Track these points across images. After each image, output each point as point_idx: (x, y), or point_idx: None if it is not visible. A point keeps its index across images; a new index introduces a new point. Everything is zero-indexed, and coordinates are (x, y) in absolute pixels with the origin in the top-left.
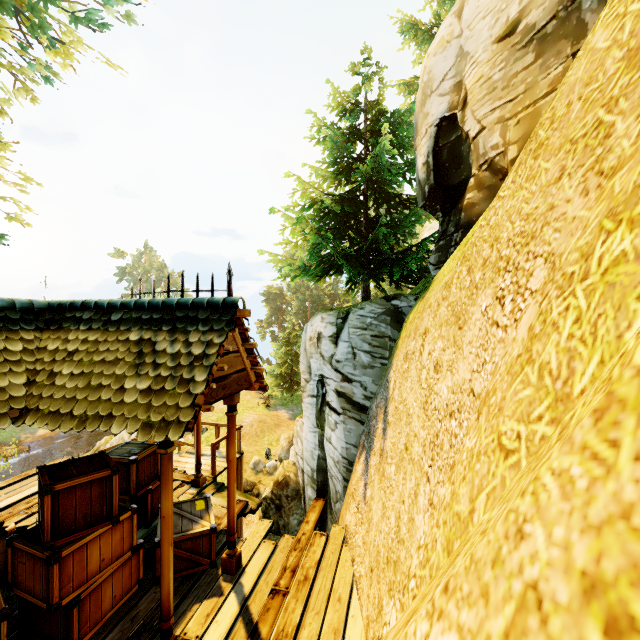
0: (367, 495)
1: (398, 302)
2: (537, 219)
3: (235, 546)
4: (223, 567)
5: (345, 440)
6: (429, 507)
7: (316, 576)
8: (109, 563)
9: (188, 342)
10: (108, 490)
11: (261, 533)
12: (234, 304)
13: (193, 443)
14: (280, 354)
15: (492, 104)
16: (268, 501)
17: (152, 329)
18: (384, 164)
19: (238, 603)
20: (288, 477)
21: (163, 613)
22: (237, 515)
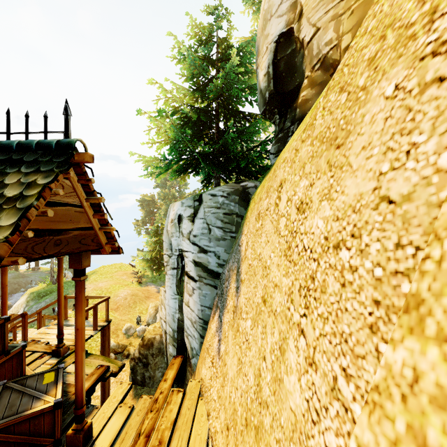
0: (221, 350)
1: (245, 184)
2: None
3: (84, 419)
4: (68, 444)
5: (201, 303)
6: (308, 368)
7: (171, 438)
8: None
9: (2, 184)
10: None
11: (118, 397)
12: (70, 145)
13: (72, 316)
14: (150, 242)
15: (326, 7)
16: (135, 360)
17: None
18: (232, 80)
19: None
20: (153, 338)
21: None
22: (96, 381)
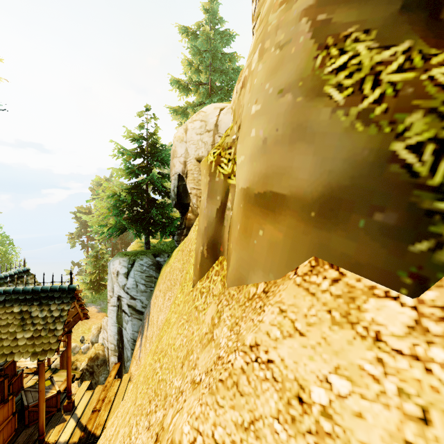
0: (140, 356)
1: (159, 258)
2: (176, 279)
3: (71, 397)
4: (65, 409)
5: (132, 329)
6: None
7: (115, 399)
8: (2, 423)
9: (51, 310)
10: (2, 387)
11: (84, 388)
12: (74, 289)
13: None
14: (90, 267)
15: (194, 185)
16: (84, 371)
17: (27, 304)
18: (155, 179)
19: (75, 421)
20: (98, 353)
21: (40, 432)
22: None
